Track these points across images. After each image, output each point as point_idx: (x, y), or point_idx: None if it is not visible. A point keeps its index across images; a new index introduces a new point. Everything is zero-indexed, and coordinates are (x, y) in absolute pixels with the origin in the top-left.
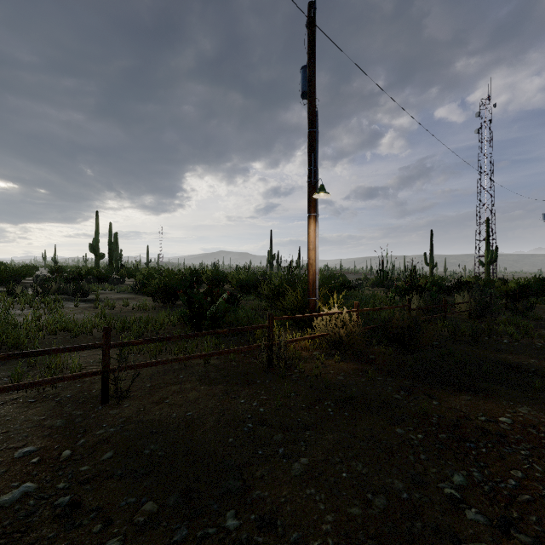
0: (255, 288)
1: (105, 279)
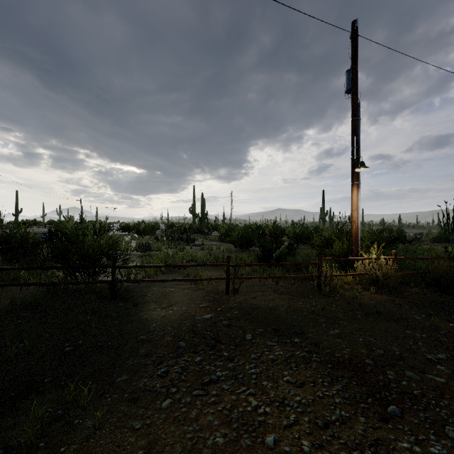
0: (308, 239)
1: (200, 232)
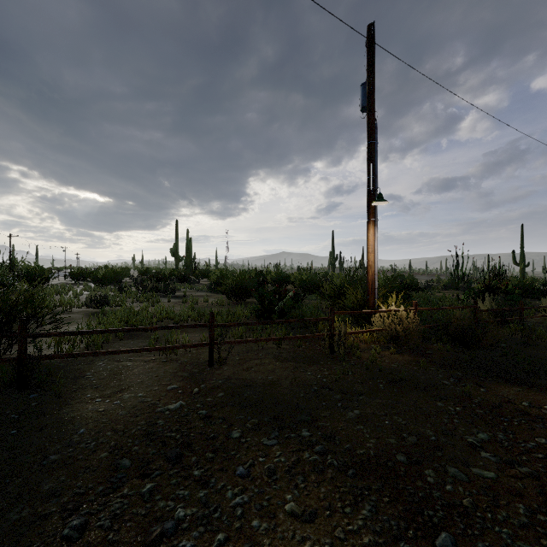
0: (317, 288)
1: (184, 279)
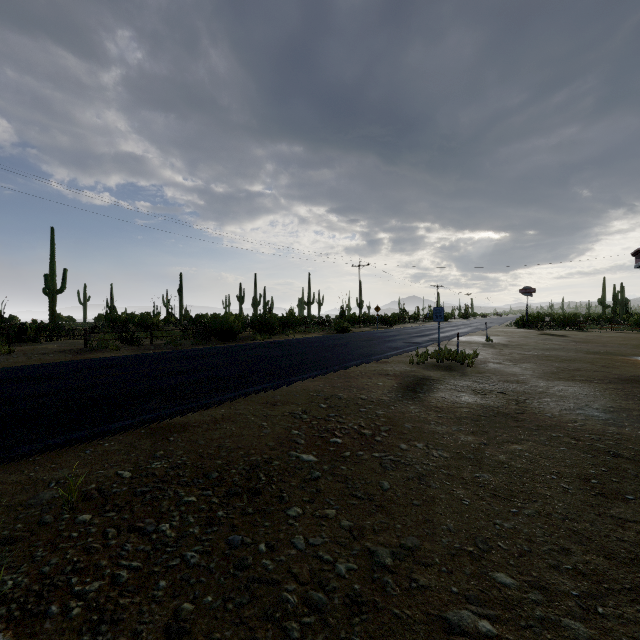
0: None
1: (610, 321)
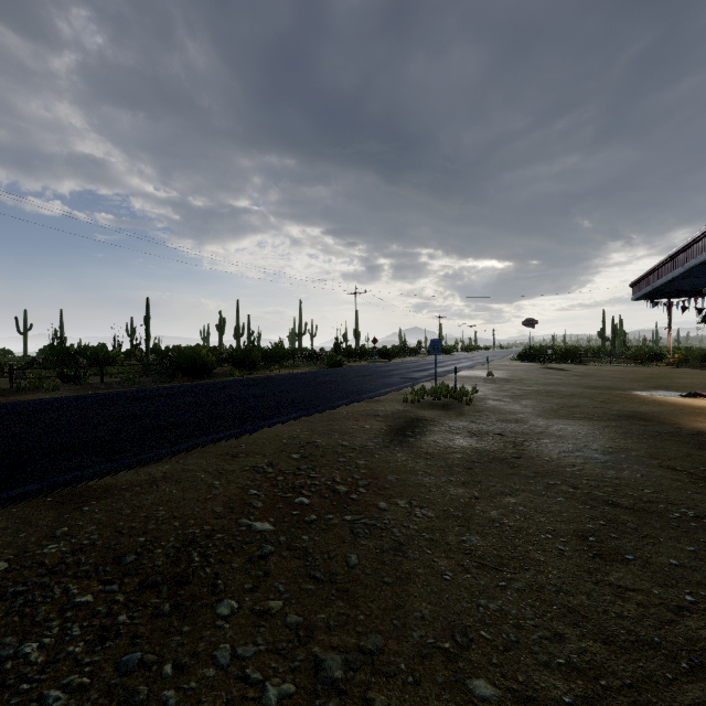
0: None
1: (609, 354)
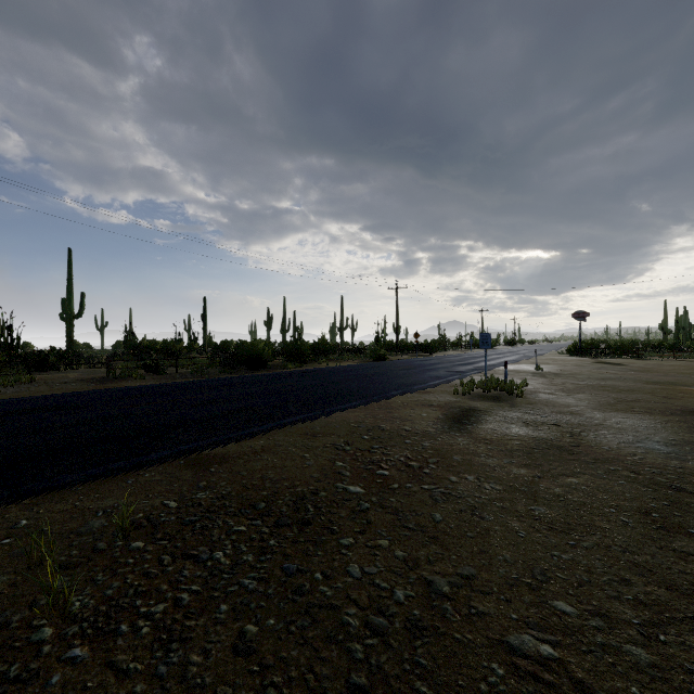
0: None
1: (672, 348)
